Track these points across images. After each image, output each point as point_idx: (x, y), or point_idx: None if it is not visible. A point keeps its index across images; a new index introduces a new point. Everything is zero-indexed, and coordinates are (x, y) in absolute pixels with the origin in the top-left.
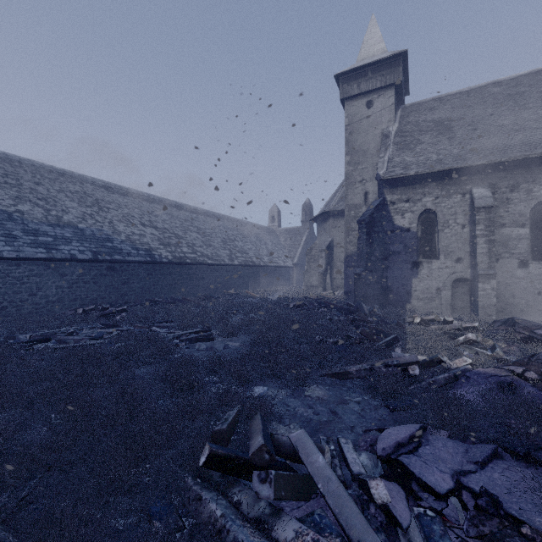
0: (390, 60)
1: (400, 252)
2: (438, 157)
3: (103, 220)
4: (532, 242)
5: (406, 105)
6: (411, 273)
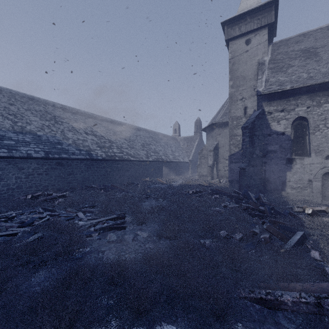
0: (265, 7)
1: (276, 151)
2: (308, 75)
3: (57, 130)
4: None
5: (276, 42)
6: (285, 168)
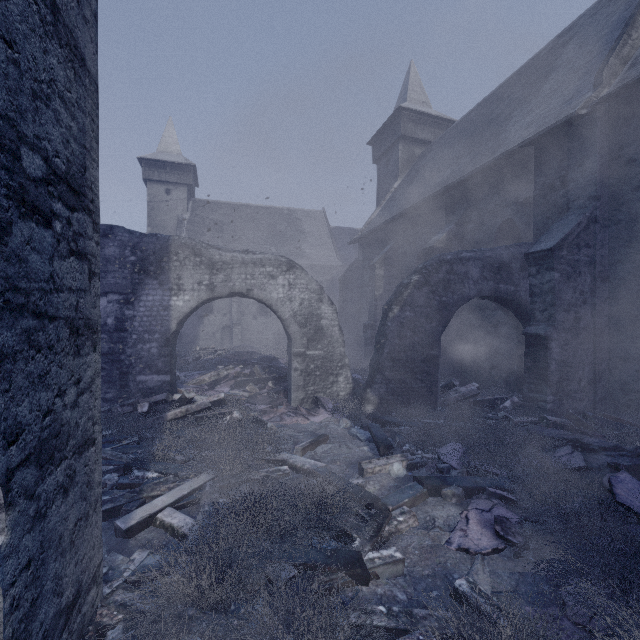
0: (184, 166)
1: None
2: None
3: None
4: (259, 306)
5: (196, 199)
6: (198, 323)
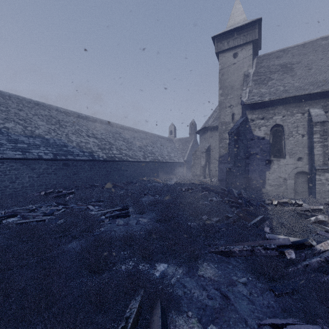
0: (250, 25)
1: (257, 153)
2: (284, 88)
3: (62, 133)
4: None
5: (260, 55)
6: (265, 168)
